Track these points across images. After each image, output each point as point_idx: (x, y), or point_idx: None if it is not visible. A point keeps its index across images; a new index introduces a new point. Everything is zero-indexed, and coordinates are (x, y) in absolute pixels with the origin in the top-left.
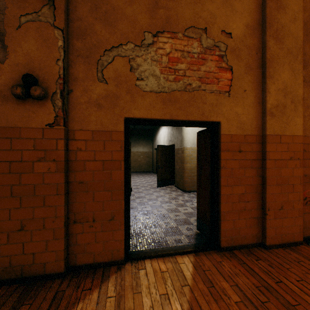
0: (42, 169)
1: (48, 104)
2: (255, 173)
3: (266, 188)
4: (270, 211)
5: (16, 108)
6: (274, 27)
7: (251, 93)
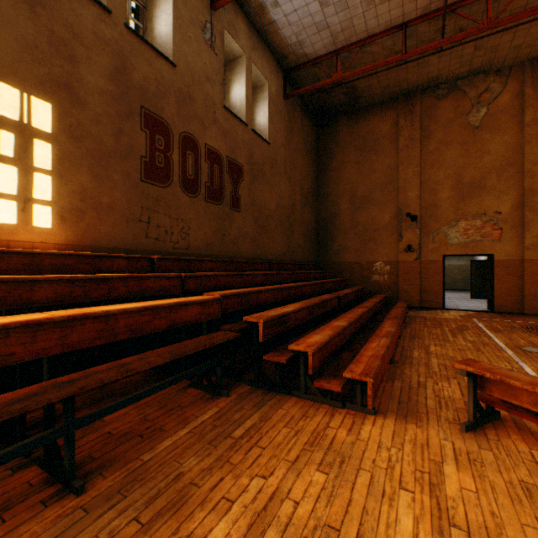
0: (412, 273)
1: (414, 253)
2: (517, 278)
3: (523, 285)
4: (526, 297)
5: (404, 255)
6: (529, 205)
7: (514, 238)
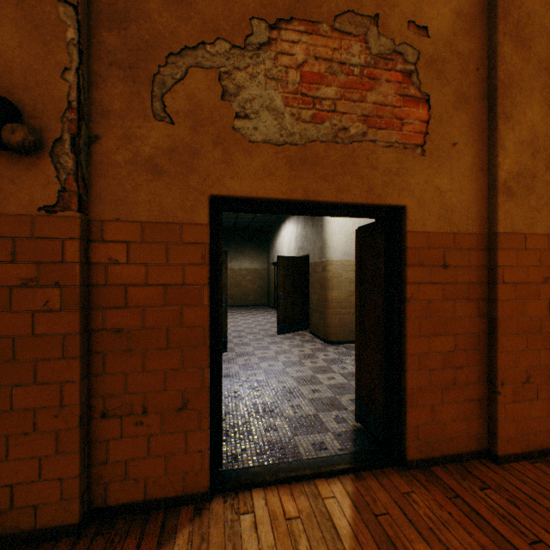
0: (30, 303)
1: (43, 164)
2: (474, 310)
3: (498, 340)
4: (504, 387)
5: None
6: (514, 17)
7: (466, 149)
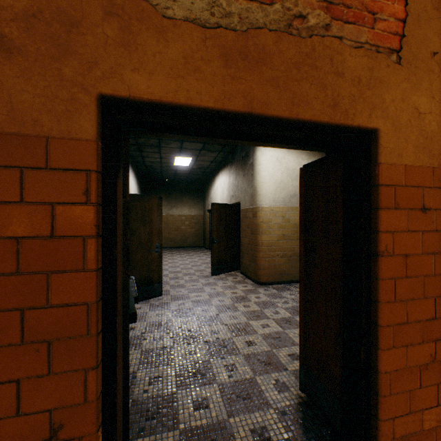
0: None
1: None
2: None
3: None
4: None
5: None
6: None
7: None
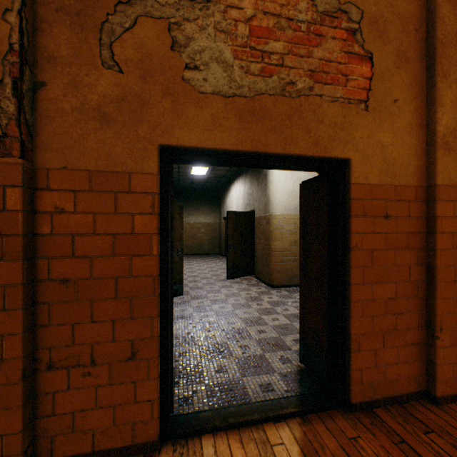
0: None
1: None
2: (413, 258)
3: (436, 287)
4: (443, 331)
5: None
6: None
7: (406, 105)
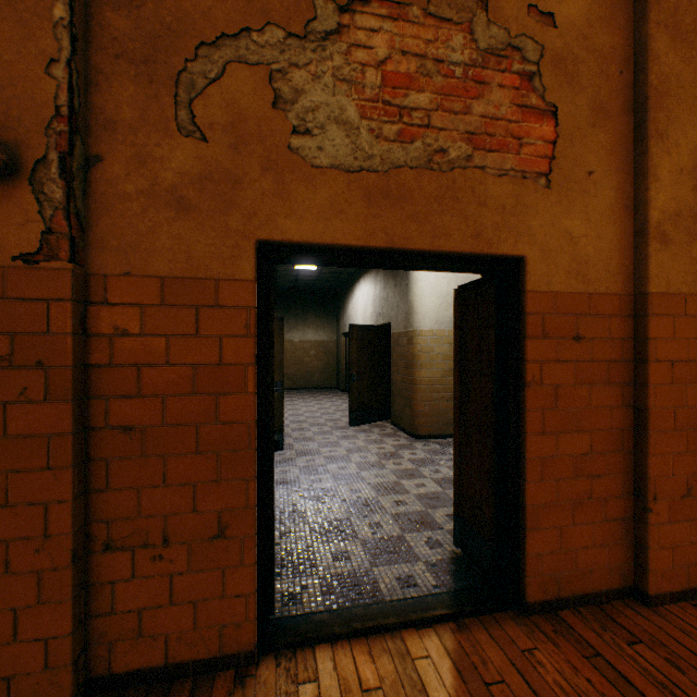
0: (1, 391)
1: (20, 194)
2: (616, 397)
3: (648, 438)
4: (658, 502)
5: None
6: (670, 1)
7: (606, 179)
